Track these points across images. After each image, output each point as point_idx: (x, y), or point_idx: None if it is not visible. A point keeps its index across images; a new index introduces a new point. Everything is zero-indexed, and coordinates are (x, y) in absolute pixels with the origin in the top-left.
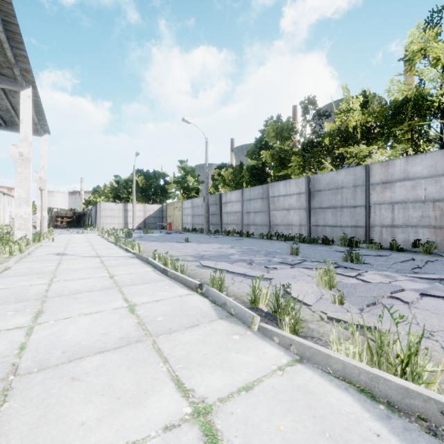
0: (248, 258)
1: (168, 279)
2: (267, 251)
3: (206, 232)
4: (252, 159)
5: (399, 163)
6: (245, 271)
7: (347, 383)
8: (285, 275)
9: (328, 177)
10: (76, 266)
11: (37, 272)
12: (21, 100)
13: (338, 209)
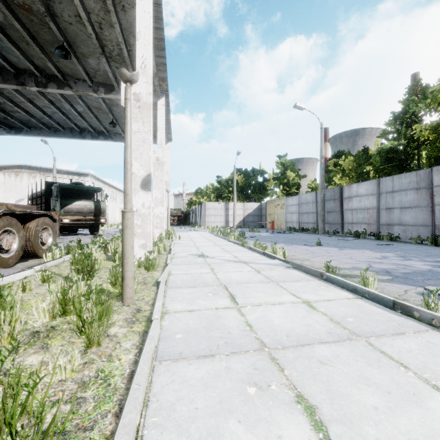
0: None
1: (427, 326)
2: None
3: (321, 232)
4: (389, 140)
5: None
6: None
7: None
8: None
9: None
10: (236, 276)
11: (202, 282)
12: (157, 110)
13: None
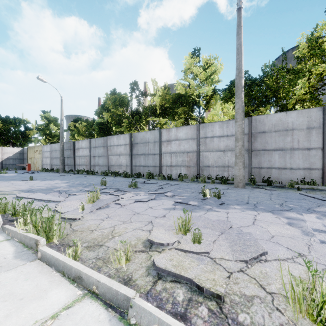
0: (68, 189)
1: None
2: (90, 184)
3: (61, 171)
4: (100, 118)
5: (174, 130)
6: (49, 198)
7: (22, 244)
8: (77, 198)
9: (141, 135)
10: None
11: None
12: None
13: (147, 156)
